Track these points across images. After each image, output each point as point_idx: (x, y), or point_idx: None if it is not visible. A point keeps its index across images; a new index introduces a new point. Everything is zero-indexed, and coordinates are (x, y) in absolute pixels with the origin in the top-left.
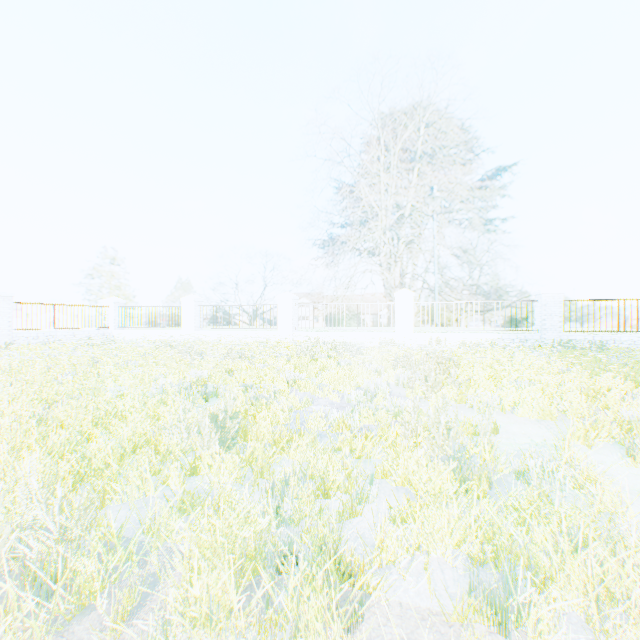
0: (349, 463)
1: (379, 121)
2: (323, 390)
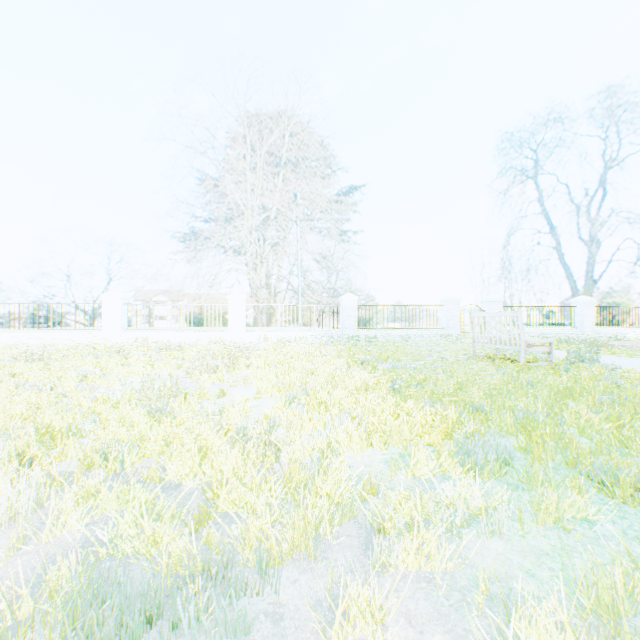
0: (80, 420)
1: (237, 123)
2: (109, 381)
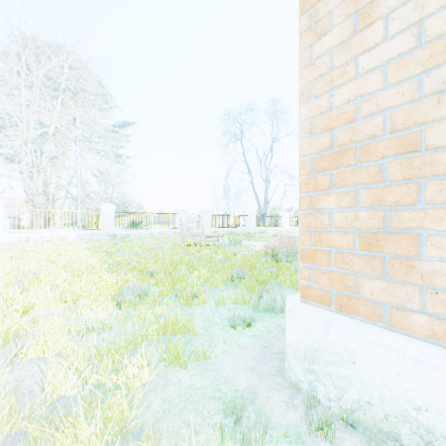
0: None
1: (6, 41)
2: None
